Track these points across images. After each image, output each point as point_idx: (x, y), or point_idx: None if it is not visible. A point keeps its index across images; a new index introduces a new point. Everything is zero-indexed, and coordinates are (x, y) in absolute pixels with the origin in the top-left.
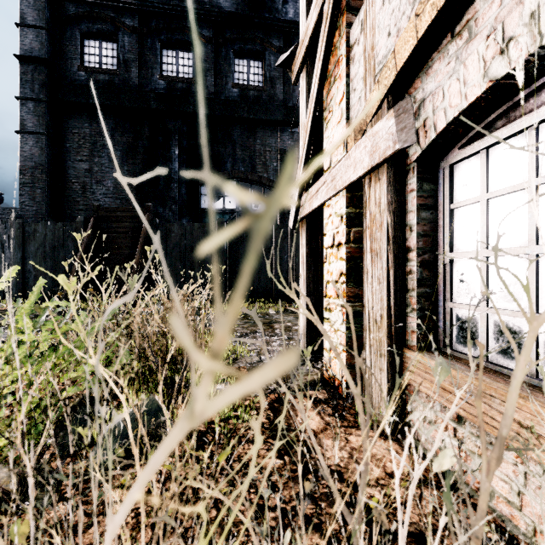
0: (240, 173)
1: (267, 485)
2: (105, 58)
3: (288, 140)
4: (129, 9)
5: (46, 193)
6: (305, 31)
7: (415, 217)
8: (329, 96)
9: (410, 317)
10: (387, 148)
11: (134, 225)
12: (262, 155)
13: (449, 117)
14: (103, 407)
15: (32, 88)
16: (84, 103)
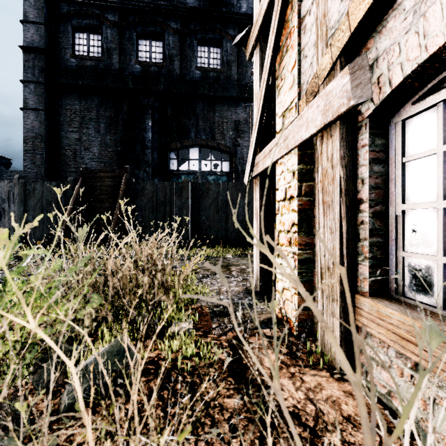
0: (202, 140)
1: (228, 428)
2: (91, 47)
3: (241, 112)
4: (111, 7)
5: (44, 158)
6: (259, 11)
7: (367, 170)
8: (281, 66)
9: (361, 265)
10: (341, 105)
11: (114, 183)
12: (220, 125)
13: (406, 71)
14: (51, 372)
15: (33, 72)
16: (75, 84)
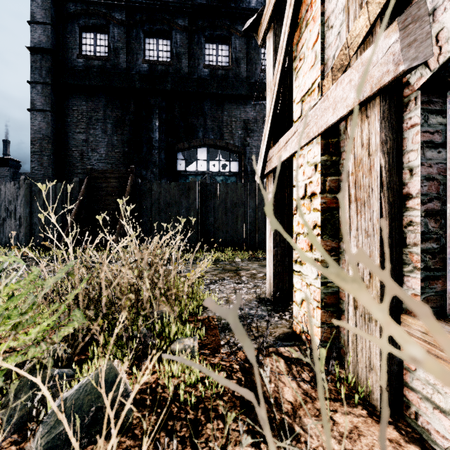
0: (210, 140)
1: None
2: (98, 47)
3: (251, 111)
4: (117, 6)
5: (51, 160)
6: None
7: (418, 157)
8: (299, 44)
9: (409, 277)
10: (385, 74)
11: (120, 184)
12: (229, 125)
13: None
14: None
15: (40, 73)
16: (82, 85)
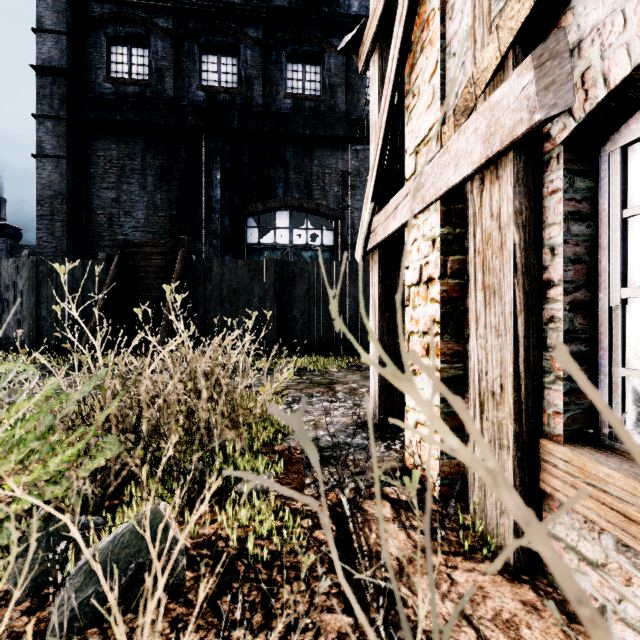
0: (294, 200)
1: None
2: (134, 67)
3: (351, 159)
4: (162, 8)
5: (67, 227)
6: None
7: (561, 232)
8: (413, 74)
9: (551, 389)
10: (518, 123)
11: (166, 263)
12: (320, 178)
13: (637, 56)
14: None
15: (51, 103)
16: (111, 120)
